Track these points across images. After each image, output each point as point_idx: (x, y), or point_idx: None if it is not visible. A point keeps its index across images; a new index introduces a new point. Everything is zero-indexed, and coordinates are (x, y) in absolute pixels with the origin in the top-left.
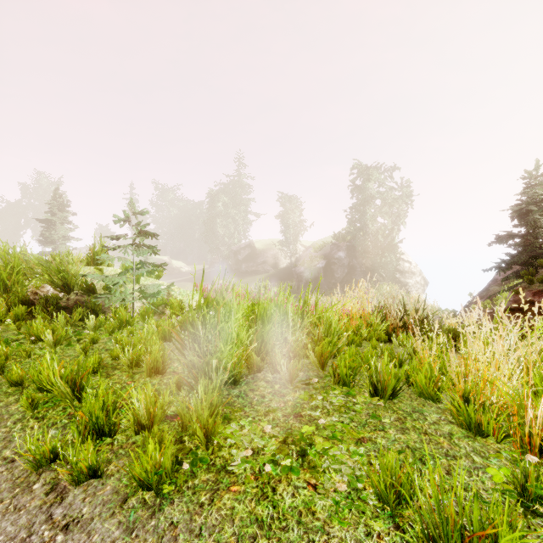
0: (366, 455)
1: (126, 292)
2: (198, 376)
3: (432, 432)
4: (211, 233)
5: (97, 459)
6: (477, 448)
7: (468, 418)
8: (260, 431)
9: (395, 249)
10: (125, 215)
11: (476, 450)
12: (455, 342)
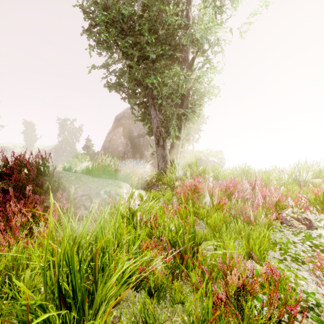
0: None
1: None
2: None
3: None
4: None
5: None
6: None
7: None
8: None
9: None
10: None
11: None
12: None
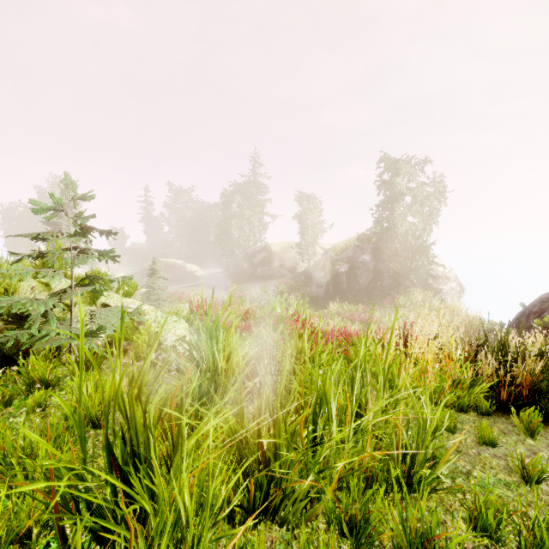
0: None
1: (52, 326)
2: None
3: None
4: (225, 236)
5: None
6: None
7: None
8: None
9: (428, 252)
10: (55, 201)
11: None
12: None
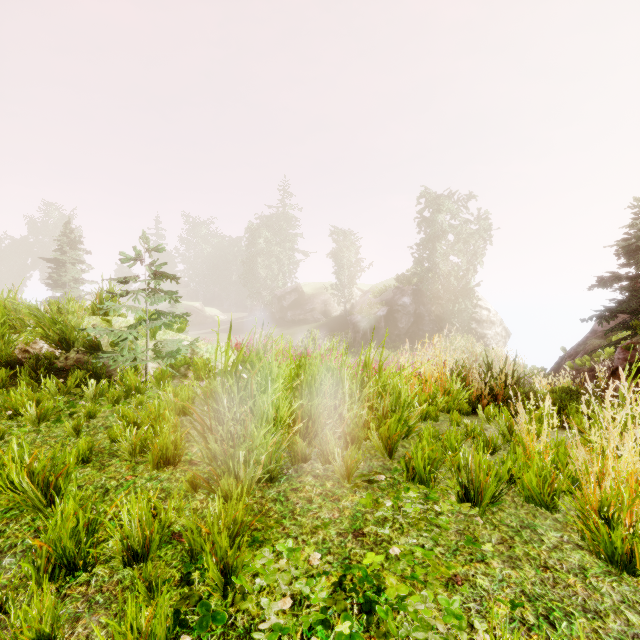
0: (462, 608)
1: (137, 350)
2: (219, 473)
3: (555, 564)
4: (251, 275)
5: (58, 615)
6: (627, 595)
7: (610, 547)
8: (305, 562)
9: (471, 294)
10: (136, 253)
11: (627, 599)
12: (557, 414)
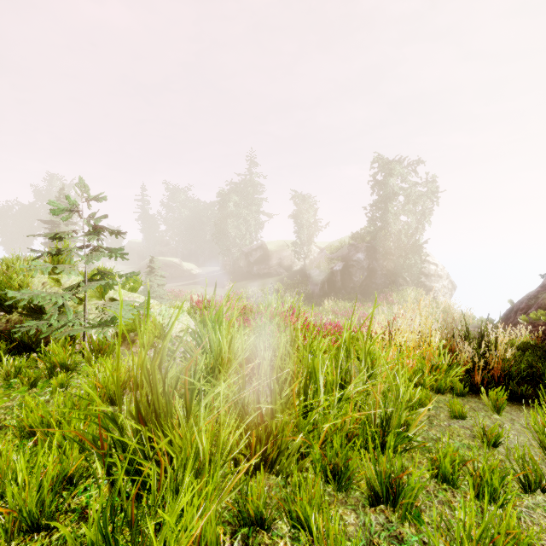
0: None
1: (69, 316)
2: None
3: None
4: (222, 234)
5: None
6: None
7: None
8: None
9: (420, 250)
10: (71, 203)
11: None
12: None
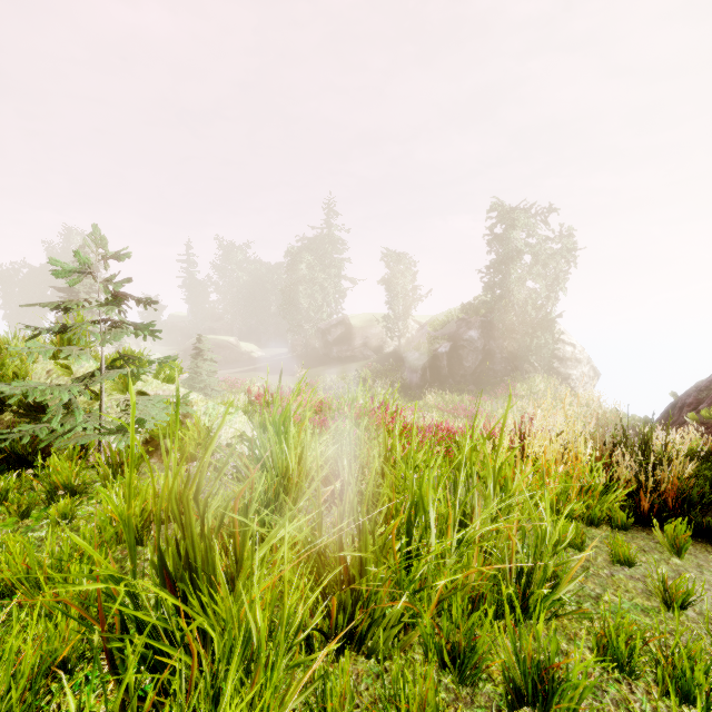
0: None
1: (77, 418)
2: None
3: None
4: (291, 306)
5: None
6: None
7: None
8: None
9: (553, 327)
10: (81, 261)
11: None
12: None
